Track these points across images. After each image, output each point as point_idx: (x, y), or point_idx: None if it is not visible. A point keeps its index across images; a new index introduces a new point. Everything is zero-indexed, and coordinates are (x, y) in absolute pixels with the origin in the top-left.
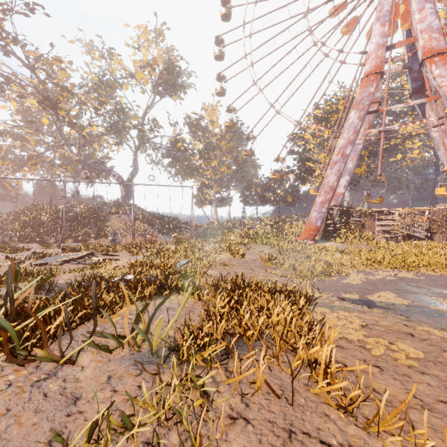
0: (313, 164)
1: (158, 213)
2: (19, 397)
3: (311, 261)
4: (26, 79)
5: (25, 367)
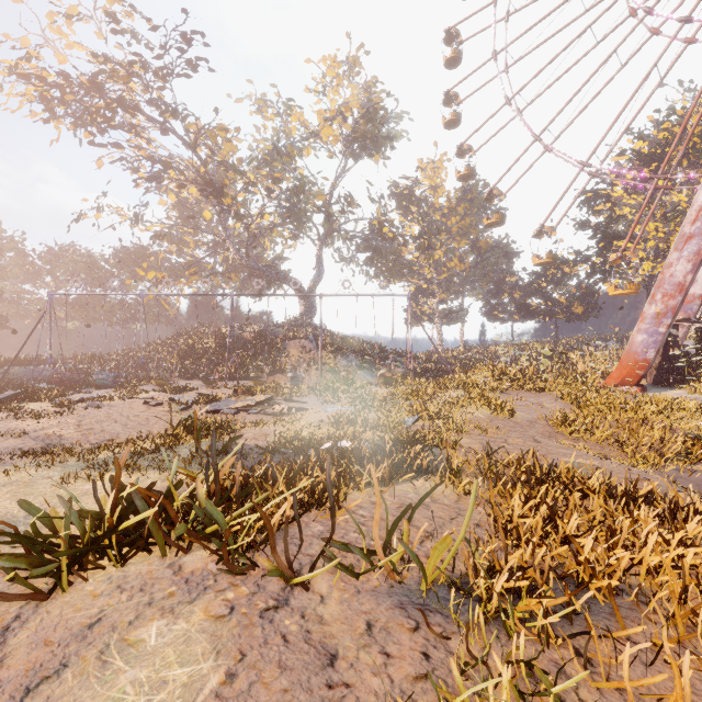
0: (632, 243)
1: (352, 337)
2: (250, 633)
3: (651, 429)
4: (186, 162)
5: (242, 580)
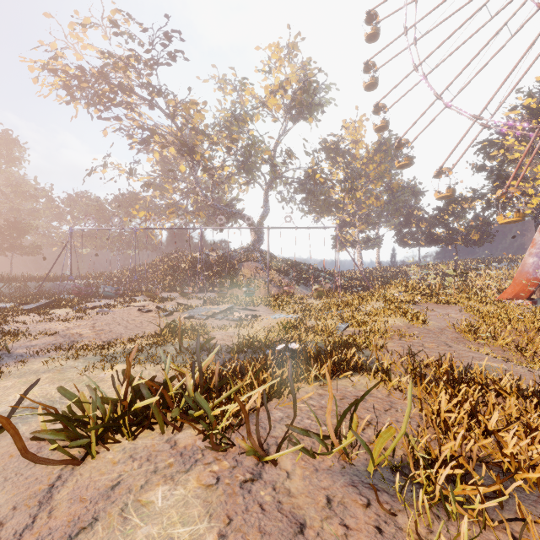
0: (522, 182)
1: (291, 259)
2: (234, 500)
3: None
4: (167, 129)
5: (224, 455)
